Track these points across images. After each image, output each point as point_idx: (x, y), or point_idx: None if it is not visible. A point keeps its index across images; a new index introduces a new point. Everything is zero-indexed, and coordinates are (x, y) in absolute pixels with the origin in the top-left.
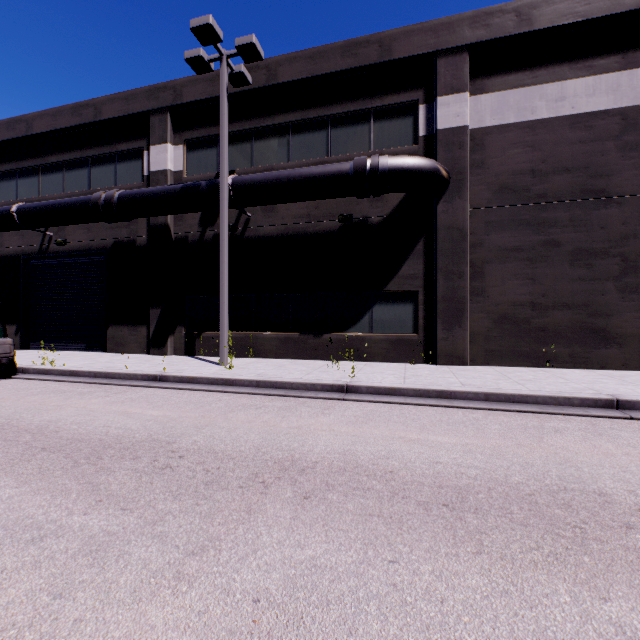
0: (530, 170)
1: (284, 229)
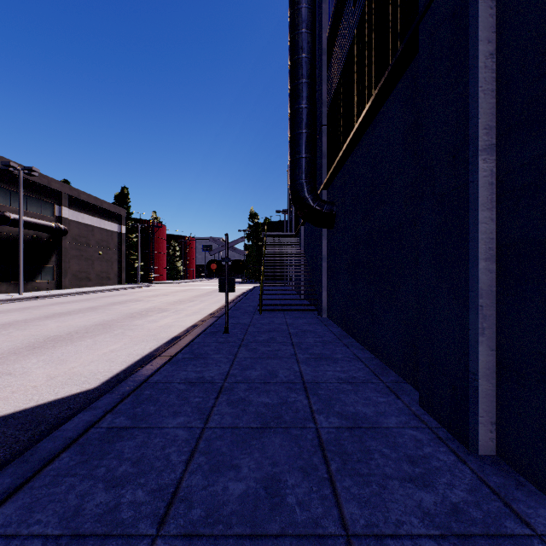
0: (79, 235)
1: (10, 236)
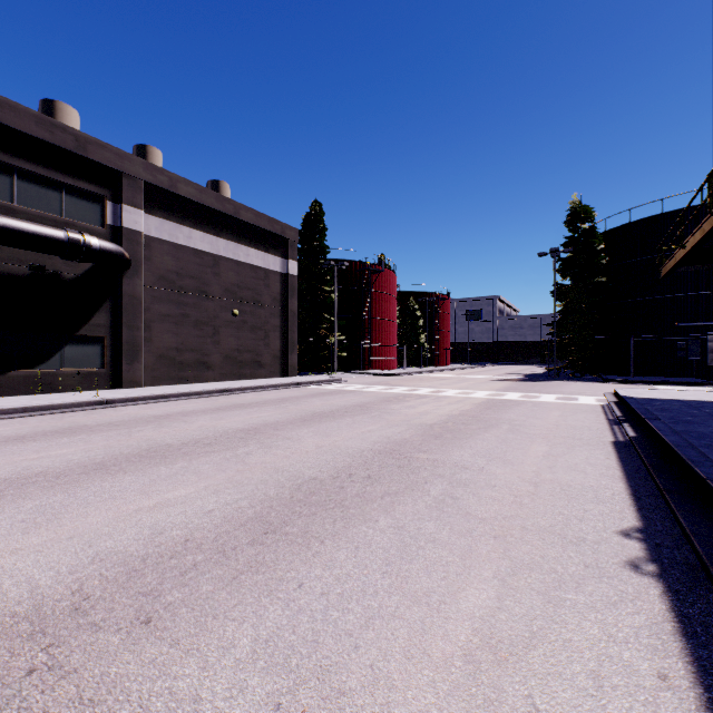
0: (176, 271)
1: None
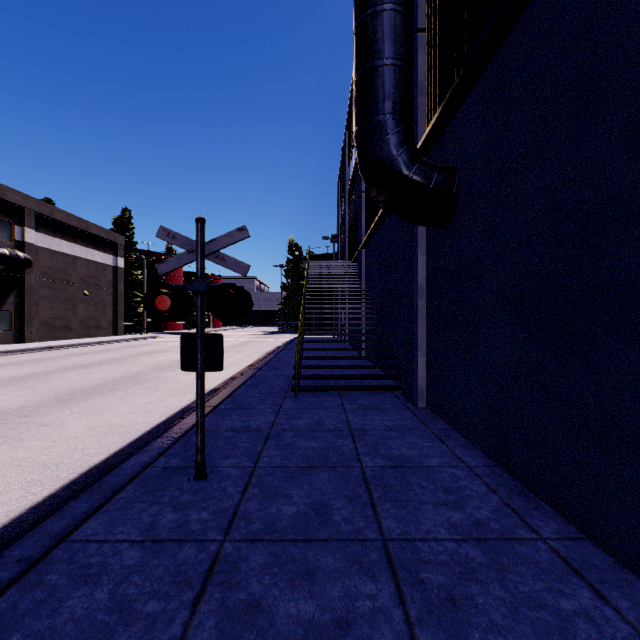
0: (52, 268)
1: None
